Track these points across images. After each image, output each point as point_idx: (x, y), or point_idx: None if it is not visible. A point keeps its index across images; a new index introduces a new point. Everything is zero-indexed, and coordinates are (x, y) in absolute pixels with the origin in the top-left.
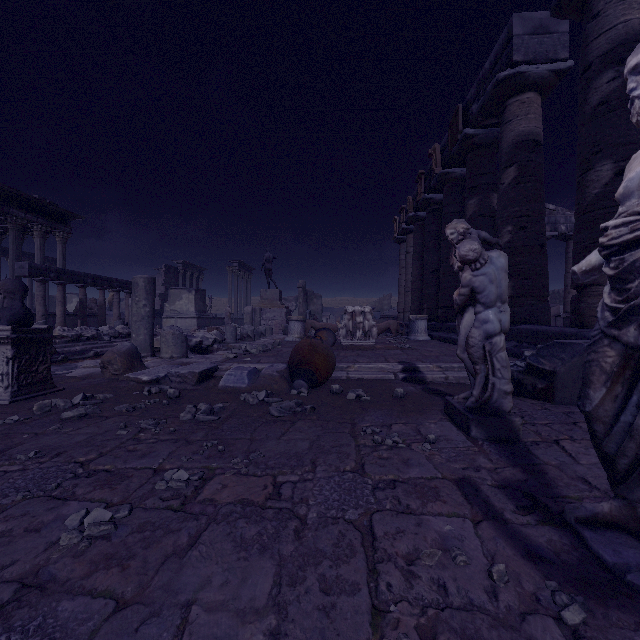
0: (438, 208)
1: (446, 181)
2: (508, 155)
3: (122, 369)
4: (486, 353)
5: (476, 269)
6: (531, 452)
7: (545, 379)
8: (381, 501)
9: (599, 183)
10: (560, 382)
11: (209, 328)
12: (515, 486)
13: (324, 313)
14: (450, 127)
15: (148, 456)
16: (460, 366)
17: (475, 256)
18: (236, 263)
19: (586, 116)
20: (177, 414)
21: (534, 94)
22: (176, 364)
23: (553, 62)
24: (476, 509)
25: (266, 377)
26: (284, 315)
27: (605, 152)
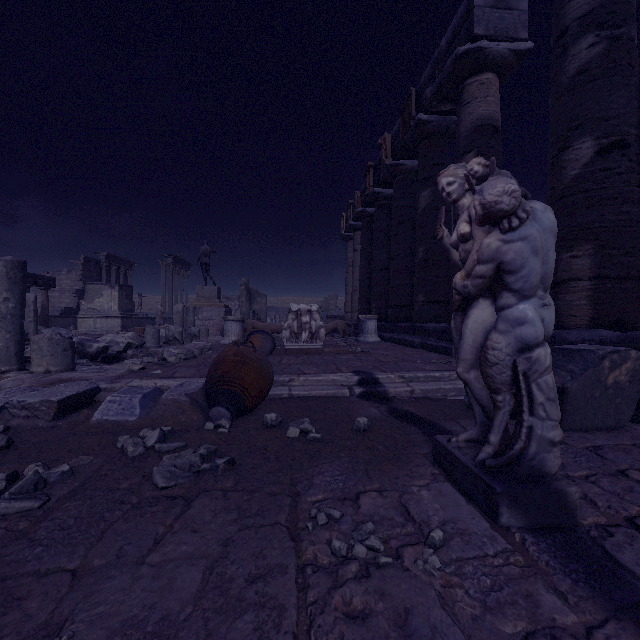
0: (387, 203)
1: (396, 173)
2: (467, 140)
3: None
4: (519, 376)
5: (511, 229)
6: (616, 560)
7: None
8: None
9: (578, 163)
10: (571, 402)
11: (134, 329)
12: None
13: (269, 313)
14: (402, 114)
15: None
16: (426, 375)
17: (512, 204)
18: (171, 257)
19: (562, 87)
20: None
21: (493, 75)
22: (46, 382)
23: (513, 41)
24: None
25: (168, 404)
26: (223, 314)
27: (585, 127)
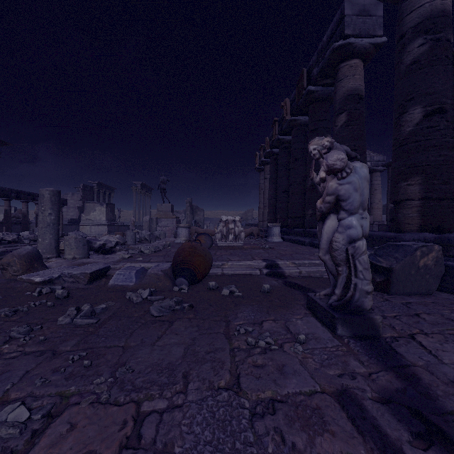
0: (287, 146)
1: (294, 126)
2: (340, 105)
3: (21, 270)
4: (349, 256)
5: (342, 178)
6: (395, 350)
7: (383, 274)
8: (261, 439)
9: (412, 123)
10: (396, 277)
11: (117, 233)
12: (397, 399)
13: (205, 222)
14: (297, 85)
15: None
16: (310, 262)
17: (342, 165)
18: (139, 184)
19: (402, 72)
20: (57, 317)
21: (359, 60)
22: (76, 264)
23: (372, 37)
24: (370, 443)
25: (151, 276)
26: (175, 223)
27: (416, 99)
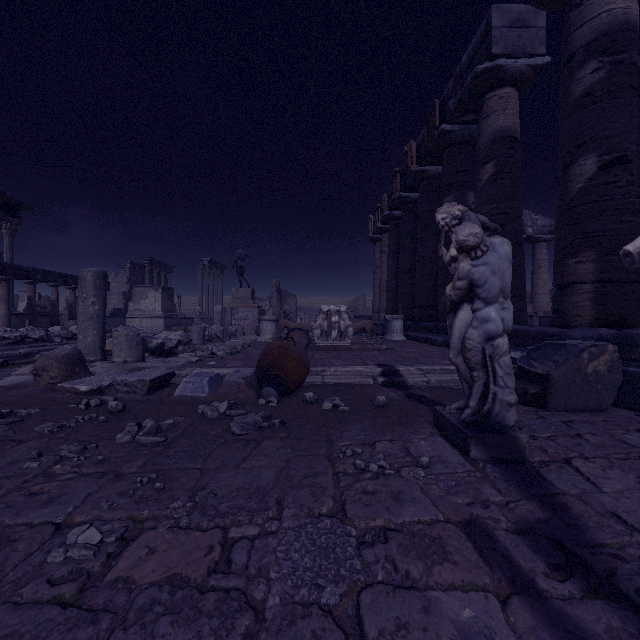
0: (413, 207)
1: (422, 179)
2: (486, 151)
3: (60, 377)
4: (486, 358)
5: (476, 258)
6: (543, 477)
7: (538, 383)
8: (370, 567)
9: (583, 177)
10: (555, 387)
11: (177, 328)
12: (537, 530)
13: (298, 313)
14: (426, 123)
15: (55, 502)
16: (442, 368)
17: (476, 242)
18: (207, 261)
19: (569, 108)
20: (114, 434)
21: (512, 89)
22: (128, 369)
23: (531, 57)
24: (498, 574)
25: (230, 385)
26: (257, 315)
27: (589, 145)
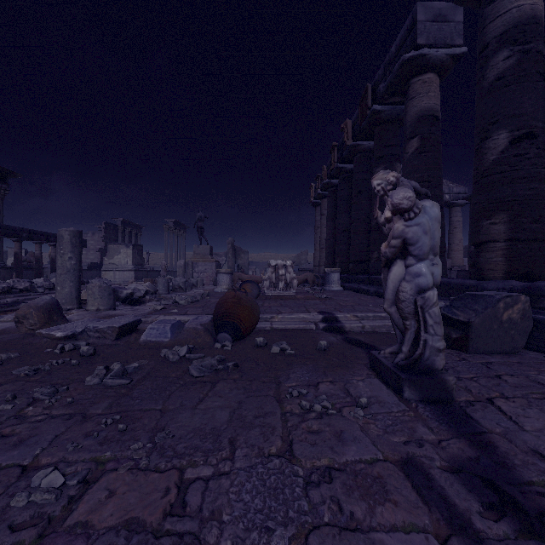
0: (349, 176)
1: (356, 152)
2: (412, 128)
3: (39, 324)
4: (418, 308)
5: (410, 219)
6: (470, 416)
7: (459, 329)
8: (317, 508)
9: (496, 150)
10: (475, 332)
11: (145, 280)
12: (469, 468)
13: (250, 266)
14: (360, 104)
15: (24, 444)
16: (375, 315)
17: (409, 204)
18: (172, 222)
19: (484, 90)
20: (84, 377)
21: (434, 75)
22: (101, 317)
23: (450, 47)
24: (436, 514)
25: (189, 331)
26: (214, 268)
27: (501, 122)
